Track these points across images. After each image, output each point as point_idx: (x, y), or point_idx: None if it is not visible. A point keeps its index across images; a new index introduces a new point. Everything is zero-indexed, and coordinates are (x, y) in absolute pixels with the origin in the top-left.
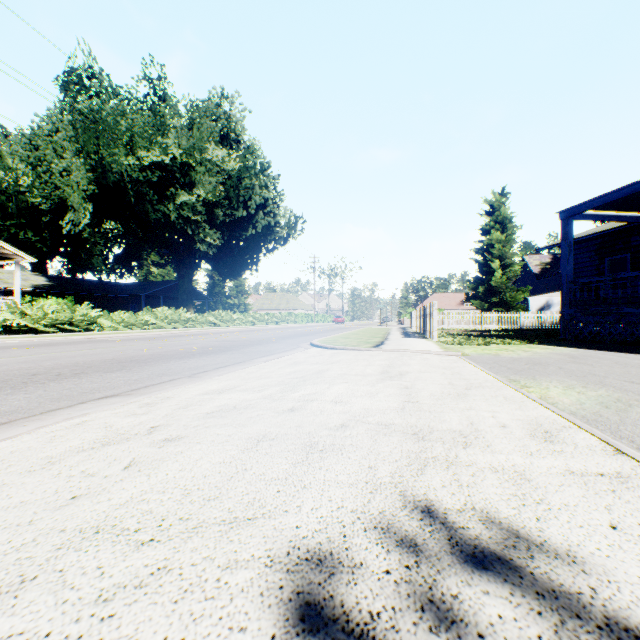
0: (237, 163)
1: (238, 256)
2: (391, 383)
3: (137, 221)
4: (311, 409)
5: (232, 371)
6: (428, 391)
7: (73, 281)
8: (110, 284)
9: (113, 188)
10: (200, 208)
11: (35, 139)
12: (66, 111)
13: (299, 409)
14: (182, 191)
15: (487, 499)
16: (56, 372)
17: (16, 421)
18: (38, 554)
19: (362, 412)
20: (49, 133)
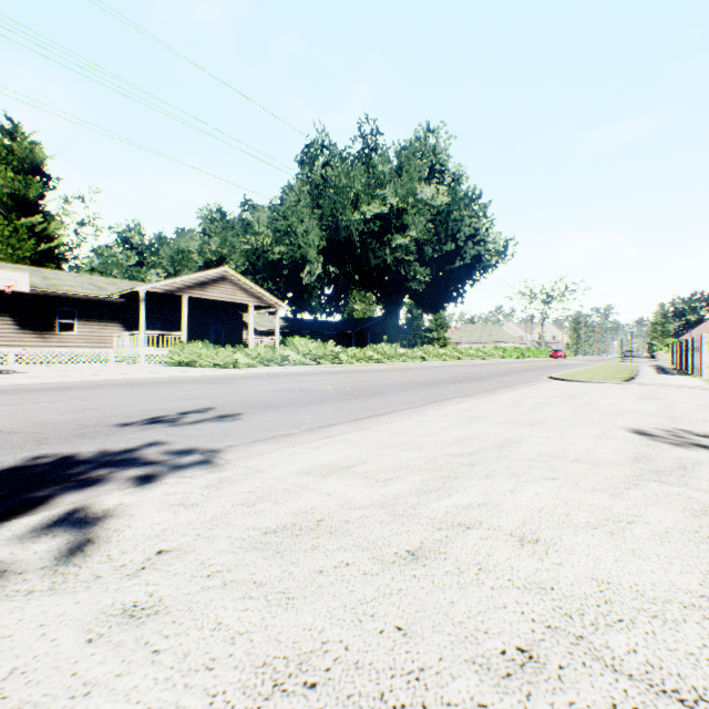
0: (444, 197)
1: (442, 289)
2: (649, 401)
3: (356, 267)
4: (595, 406)
5: (508, 391)
6: (683, 406)
7: (300, 321)
8: (325, 323)
9: (339, 241)
10: (412, 248)
11: (286, 211)
12: (303, 182)
13: (587, 405)
14: (397, 235)
15: (706, 430)
16: (393, 387)
17: (438, 401)
18: (537, 419)
19: (630, 409)
20: (294, 204)
